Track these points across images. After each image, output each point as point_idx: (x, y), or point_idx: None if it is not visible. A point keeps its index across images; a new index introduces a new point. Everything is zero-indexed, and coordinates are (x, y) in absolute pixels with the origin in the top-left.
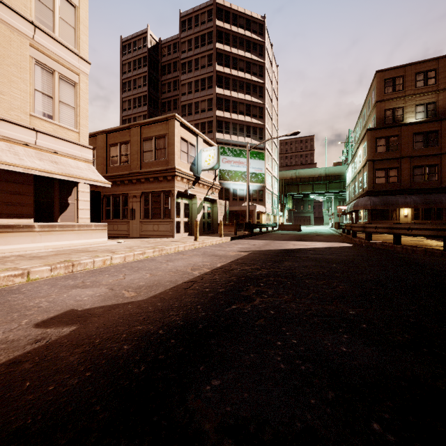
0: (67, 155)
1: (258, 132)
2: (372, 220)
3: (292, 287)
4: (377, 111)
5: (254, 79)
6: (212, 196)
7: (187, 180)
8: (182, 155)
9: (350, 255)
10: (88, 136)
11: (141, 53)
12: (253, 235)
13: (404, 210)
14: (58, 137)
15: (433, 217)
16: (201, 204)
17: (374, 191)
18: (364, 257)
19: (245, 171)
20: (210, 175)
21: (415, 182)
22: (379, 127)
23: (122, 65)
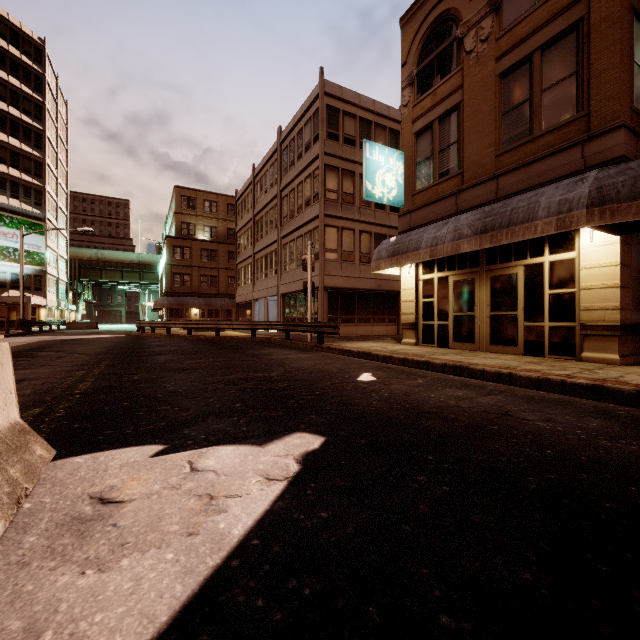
0: None
1: (34, 194)
2: (170, 318)
3: (69, 344)
4: (176, 221)
5: (27, 119)
6: None
7: None
8: None
9: (114, 338)
10: None
11: None
12: (31, 334)
13: (195, 310)
14: None
15: (214, 316)
16: None
17: (172, 292)
18: (120, 338)
19: (10, 247)
20: None
21: (203, 288)
22: (176, 236)
23: None
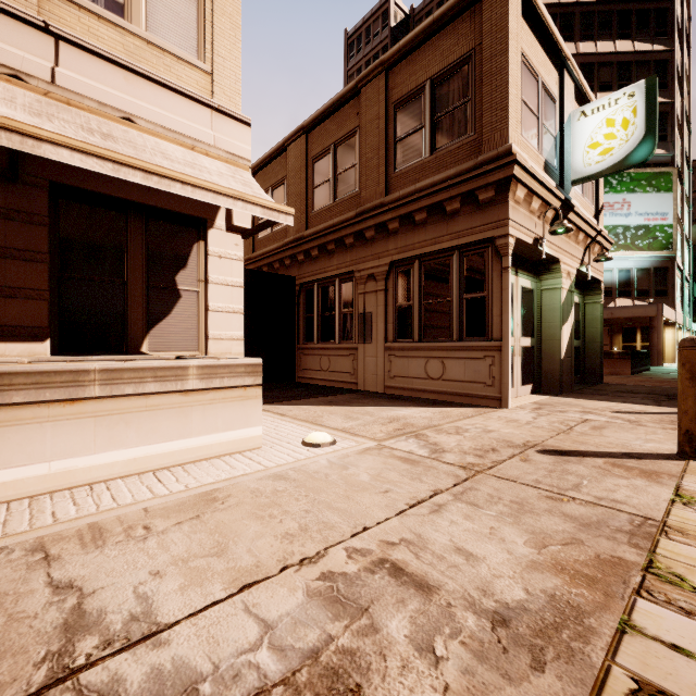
0: (170, 133)
1: None
2: None
3: None
4: None
5: None
6: (591, 270)
7: (540, 203)
8: (524, 119)
9: None
10: (238, 90)
11: (379, 42)
12: None
13: None
14: (136, 71)
15: None
16: (570, 292)
17: None
18: None
19: (617, 225)
20: (586, 204)
21: None
22: None
23: (347, 79)
